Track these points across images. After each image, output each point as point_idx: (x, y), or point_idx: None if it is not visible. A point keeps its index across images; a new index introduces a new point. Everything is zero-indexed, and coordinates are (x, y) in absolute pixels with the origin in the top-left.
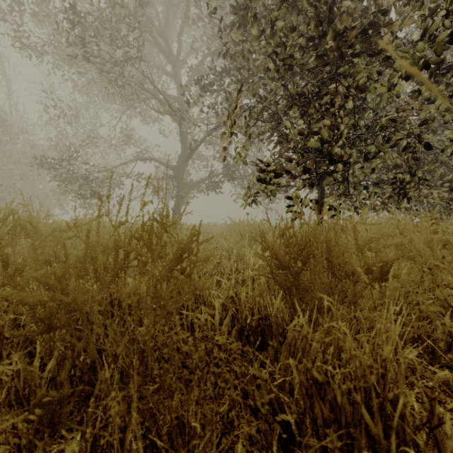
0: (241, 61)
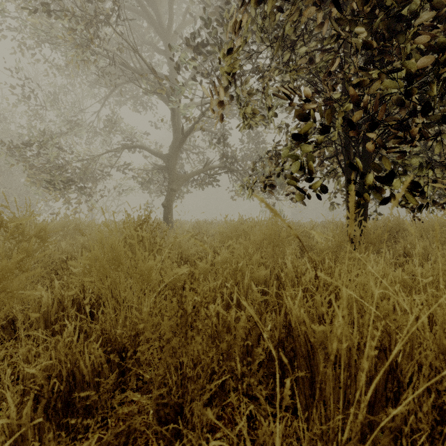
0: None
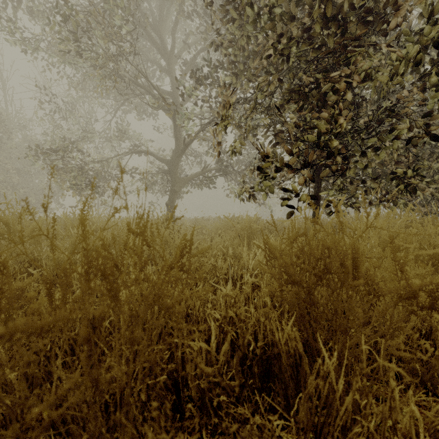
0: (236, 53)
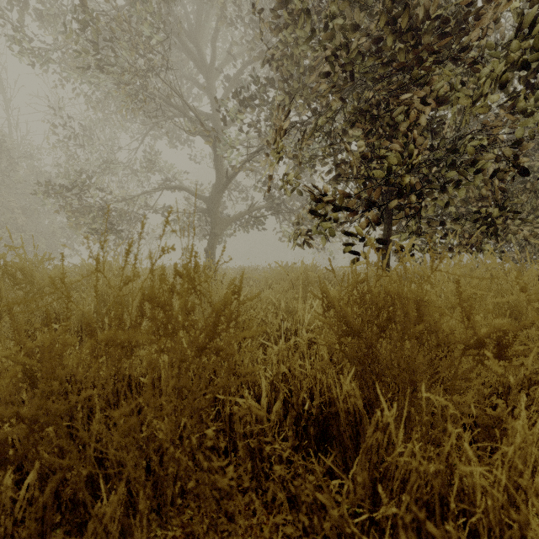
0: (289, 68)
